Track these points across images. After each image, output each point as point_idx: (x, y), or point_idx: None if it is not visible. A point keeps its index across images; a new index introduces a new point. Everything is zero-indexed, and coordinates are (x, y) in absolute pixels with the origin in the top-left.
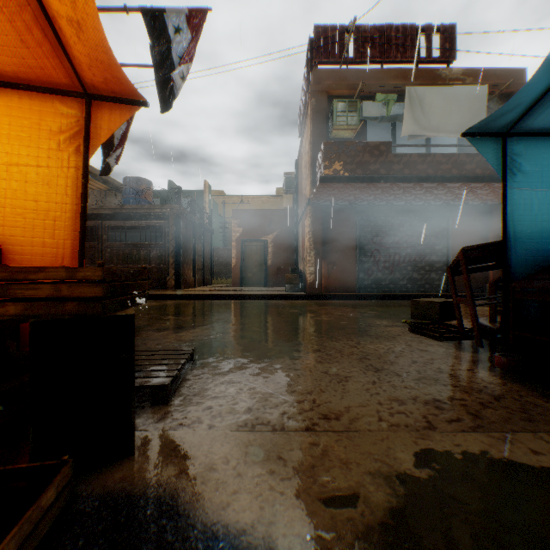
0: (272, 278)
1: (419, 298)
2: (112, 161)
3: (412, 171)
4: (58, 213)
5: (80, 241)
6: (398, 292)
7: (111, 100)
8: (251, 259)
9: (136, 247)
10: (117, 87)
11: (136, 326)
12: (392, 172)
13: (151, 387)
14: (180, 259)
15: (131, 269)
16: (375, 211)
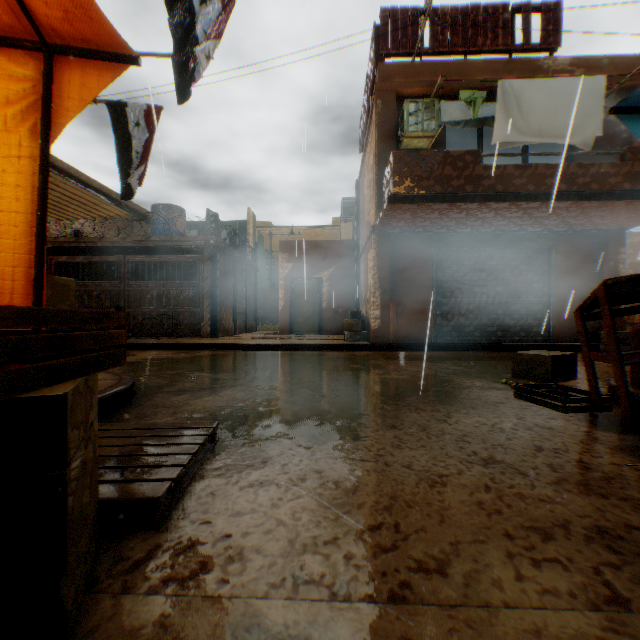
0: (328, 324)
1: (513, 349)
2: (129, 180)
3: (507, 187)
4: (5, 227)
5: (36, 269)
6: (485, 342)
7: (83, 55)
8: (302, 301)
9: (165, 287)
10: (87, 28)
11: (151, 387)
12: (480, 189)
13: (133, 501)
14: (217, 300)
15: (81, 310)
16: (457, 241)
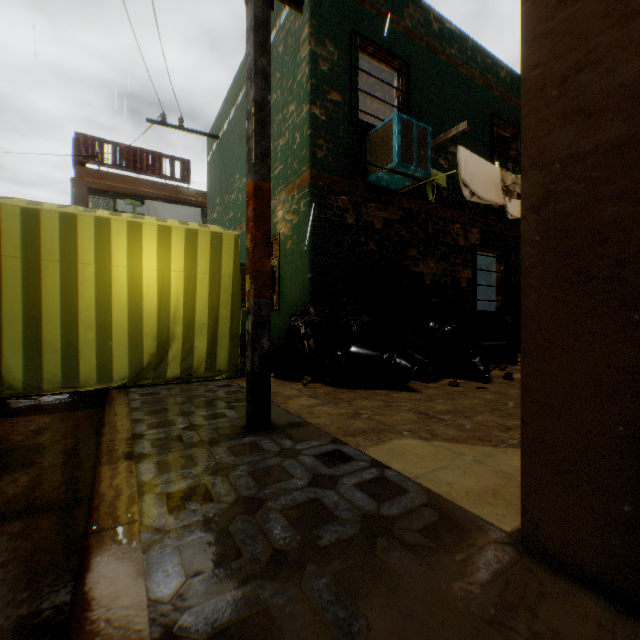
0: None
1: None
2: None
3: None
4: None
5: None
6: None
7: None
8: None
9: None
10: None
11: None
12: None
13: None
14: None
15: None
16: None
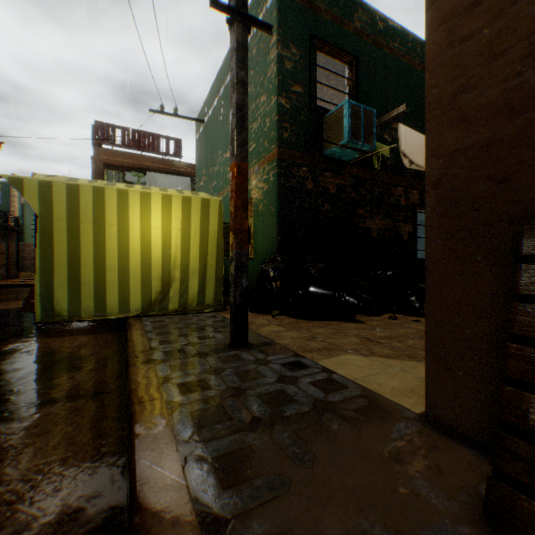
0: None
1: None
2: None
3: None
4: None
5: None
6: None
7: None
8: None
9: None
10: None
11: None
12: None
13: None
14: None
15: None
16: None
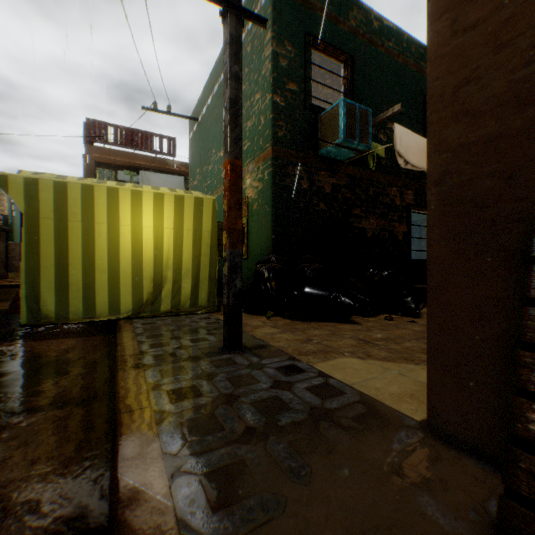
0: None
1: None
2: None
3: None
4: None
5: None
6: None
7: None
8: None
9: None
10: None
11: None
12: None
13: None
14: None
15: None
16: None
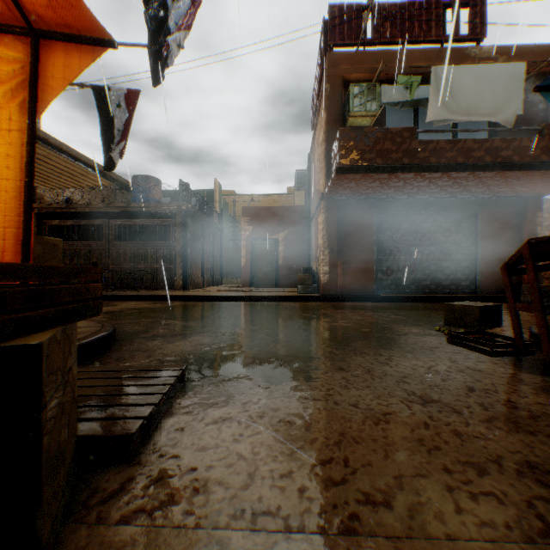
0: (284, 279)
1: (444, 300)
2: (112, 154)
3: (440, 159)
4: None
5: (24, 230)
6: (420, 294)
7: (65, 39)
8: (261, 259)
9: (143, 247)
10: (68, 14)
11: (130, 333)
12: (416, 161)
13: (108, 437)
14: (188, 258)
15: (59, 265)
16: (395, 206)
